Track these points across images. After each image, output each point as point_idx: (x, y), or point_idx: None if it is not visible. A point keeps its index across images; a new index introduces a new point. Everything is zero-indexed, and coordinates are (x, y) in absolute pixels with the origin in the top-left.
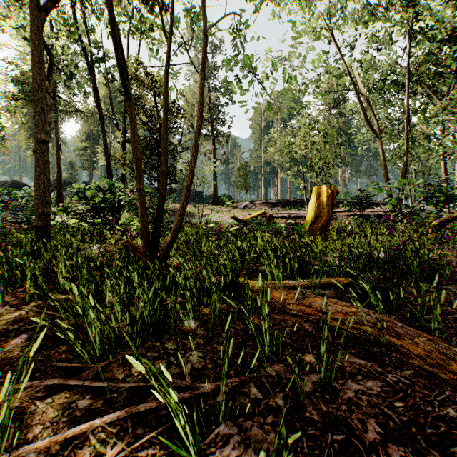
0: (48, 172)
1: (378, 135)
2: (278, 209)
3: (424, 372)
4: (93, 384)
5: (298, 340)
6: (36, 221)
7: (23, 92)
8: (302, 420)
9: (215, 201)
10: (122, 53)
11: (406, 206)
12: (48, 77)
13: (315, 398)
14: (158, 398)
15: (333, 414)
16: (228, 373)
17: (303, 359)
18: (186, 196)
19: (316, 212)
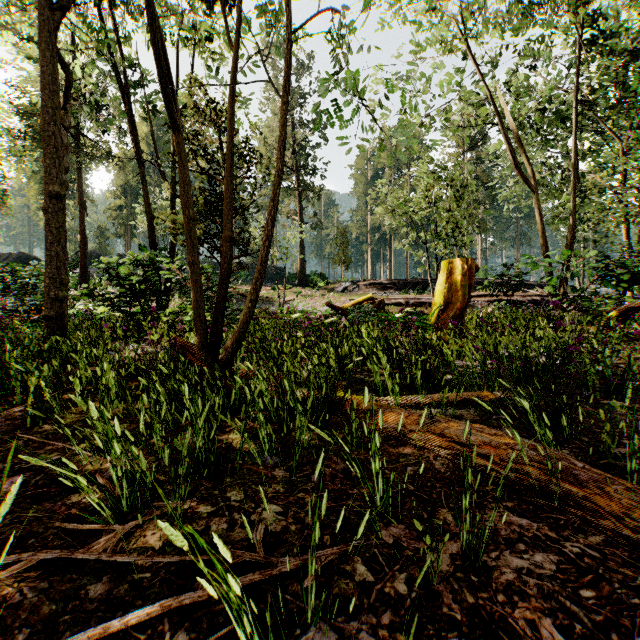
0: (65, 239)
1: (533, 188)
2: (390, 293)
3: (621, 539)
4: (114, 558)
5: (425, 486)
6: (47, 309)
7: (33, 128)
8: (437, 619)
9: (302, 282)
10: (167, 66)
11: (574, 288)
12: (64, 104)
13: (455, 582)
14: (209, 591)
15: (485, 609)
16: (321, 539)
17: (433, 517)
18: (260, 273)
19: (447, 296)
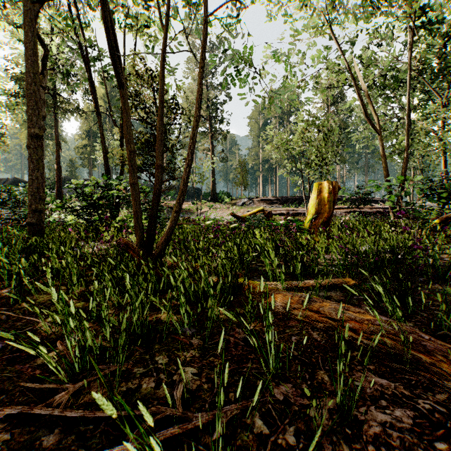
0: (42, 168)
1: (378, 131)
2: (276, 206)
3: None
4: (64, 413)
5: (306, 352)
6: (30, 217)
7: (23, 90)
8: None
9: (213, 198)
10: (114, 39)
11: (407, 203)
12: (42, 71)
13: (334, 435)
14: None
15: None
16: (227, 395)
17: (313, 377)
18: (182, 191)
19: (317, 208)
